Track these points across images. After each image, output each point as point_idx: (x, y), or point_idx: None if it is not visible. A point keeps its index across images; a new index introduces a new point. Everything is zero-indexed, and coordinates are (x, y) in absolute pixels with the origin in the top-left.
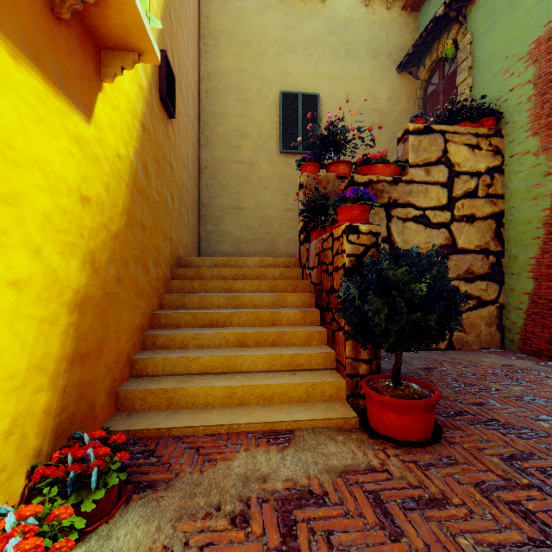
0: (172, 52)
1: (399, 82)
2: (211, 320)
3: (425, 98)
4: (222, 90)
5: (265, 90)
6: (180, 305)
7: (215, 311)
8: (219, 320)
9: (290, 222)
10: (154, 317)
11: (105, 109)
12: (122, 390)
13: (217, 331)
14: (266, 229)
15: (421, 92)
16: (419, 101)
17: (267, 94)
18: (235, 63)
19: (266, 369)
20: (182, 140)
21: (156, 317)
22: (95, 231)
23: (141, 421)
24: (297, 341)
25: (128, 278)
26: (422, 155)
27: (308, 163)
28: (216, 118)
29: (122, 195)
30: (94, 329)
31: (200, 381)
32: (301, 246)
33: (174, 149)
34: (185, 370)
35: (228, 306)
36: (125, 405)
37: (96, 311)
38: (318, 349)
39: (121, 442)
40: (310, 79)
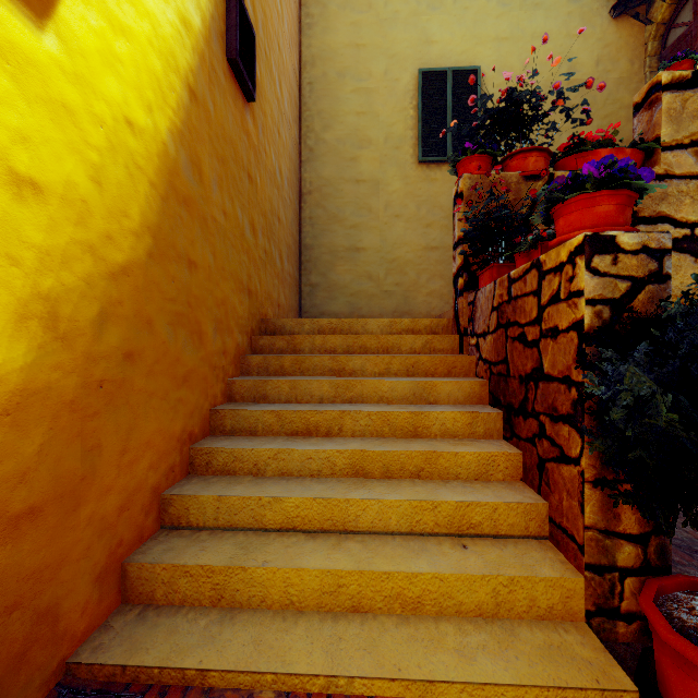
0: (254, 2)
1: (615, 33)
2: (307, 424)
3: (663, 53)
4: (333, 79)
5: (395, 71)
6: (259, 396)
7: (313, 409)
8: (320, 424)
9: (433, 266)
10: (215, 417)
11: (92, 22)
12: (133, 563)
13: (315, 446)
14: (396, 279)
15: (655, 44)
16: (652, 59)
17: (399, 77)
18: (351, 36)
19: (404, 529)
20: (271, 144)
21: (218, 417)
22: (59, 256)
23: (157, 638)
24: (462, 470)
25: (155, 351)
26: (688, 127)
27: (471, 157)
28: (323, 120)
29: (141, 199)
30: (56, 454)
31: (278, 551)
32: (459, 297)
33: (257, 153)
34: (253, 521)
35: (337, 399)
36: (138, 592)
37: (62, 419)
38: (509, 493)
39: (104, 696)
40: (464, 47)
